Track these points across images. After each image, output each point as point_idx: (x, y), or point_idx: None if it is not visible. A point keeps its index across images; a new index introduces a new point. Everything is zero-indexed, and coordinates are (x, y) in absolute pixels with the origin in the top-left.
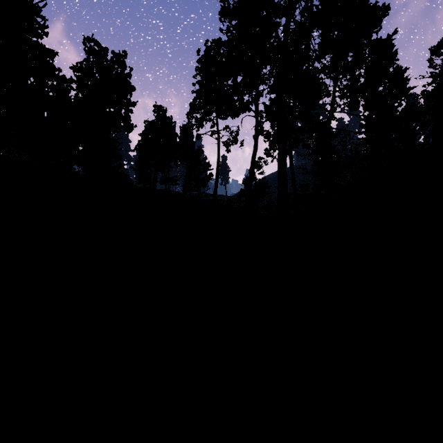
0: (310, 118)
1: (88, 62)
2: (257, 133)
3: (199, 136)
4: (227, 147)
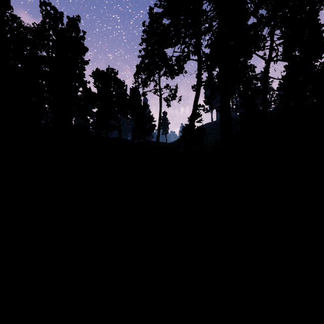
0: (247, 67)
1: (43, 23)
2: (199, 77)
3: (144, 94)
4: (167, 102)
